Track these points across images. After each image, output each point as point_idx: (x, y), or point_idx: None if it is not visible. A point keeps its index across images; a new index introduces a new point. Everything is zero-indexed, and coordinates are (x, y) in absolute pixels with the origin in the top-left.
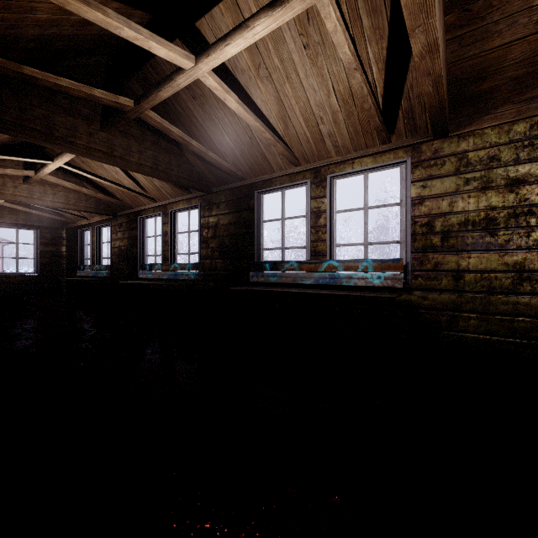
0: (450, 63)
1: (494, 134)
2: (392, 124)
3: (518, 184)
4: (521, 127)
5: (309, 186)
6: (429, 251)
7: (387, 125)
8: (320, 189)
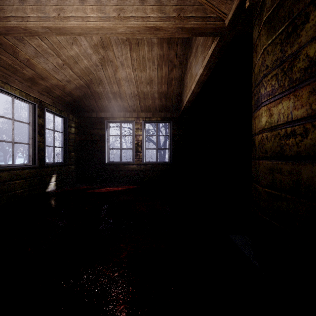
0: None
1: None
2: None
3: None
4: None
5: None
6: None
7: None
8: None
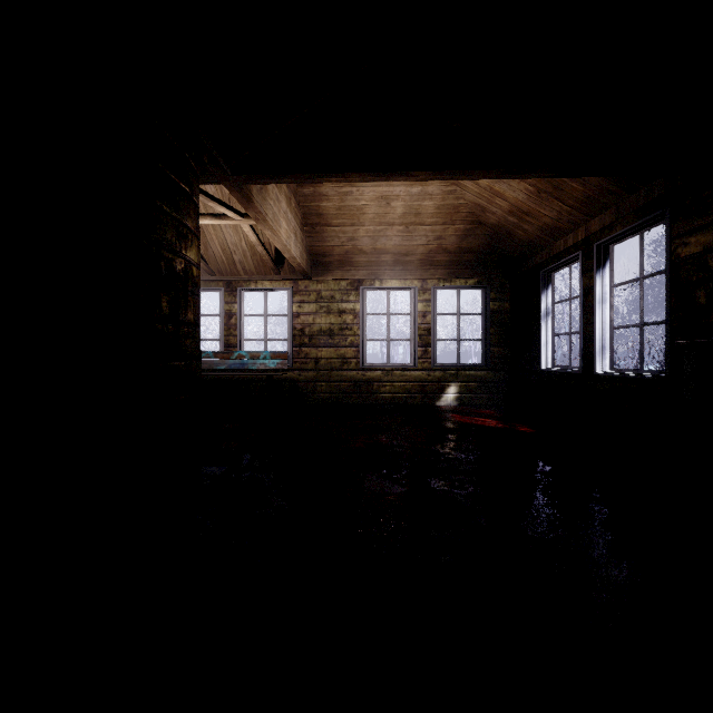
0: (310, 246)
1: (333, 284)
2: (282, 266)
3: (342, 313)
4: (344, 283)
5: (223, 293)
6: (303, 347)
7: (279, 266)
8: (232, 297)
